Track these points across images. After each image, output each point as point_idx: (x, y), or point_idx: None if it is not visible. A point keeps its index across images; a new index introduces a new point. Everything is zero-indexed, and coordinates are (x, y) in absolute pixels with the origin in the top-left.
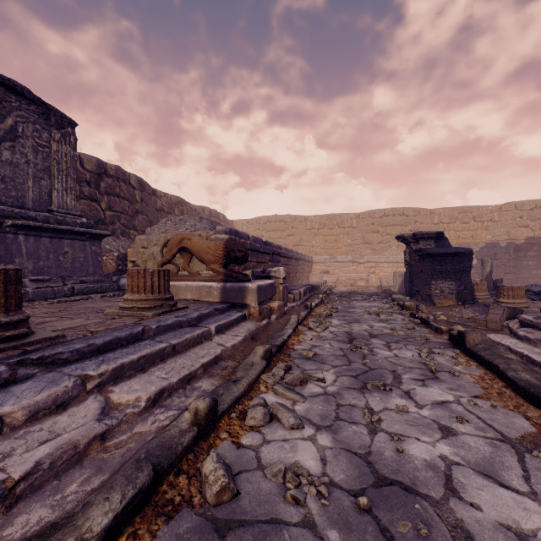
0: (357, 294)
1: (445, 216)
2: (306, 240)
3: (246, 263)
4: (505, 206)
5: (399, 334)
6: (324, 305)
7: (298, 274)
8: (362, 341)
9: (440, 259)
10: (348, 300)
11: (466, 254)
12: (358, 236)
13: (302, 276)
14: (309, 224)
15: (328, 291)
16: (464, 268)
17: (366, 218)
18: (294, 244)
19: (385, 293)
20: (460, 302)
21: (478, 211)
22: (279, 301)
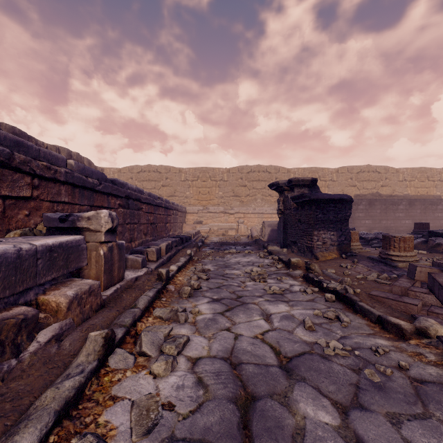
0: (229, 245)
1: (298, 175)
2: (180, 191)
3: (58, 205)
4: (340, 169)
5: (337, 352)
6: (192, 265)
7: (169, 224)
8: (279, 429)
9: (323, 207)
10: (222, 254)
11: (348, 201)
12: (229, 189)
13: (174, 227)
14: (184, 176)
15: (200, 242)
16: (345, 216)
17: (235, 173)
18: (169, 195)
19: (257, 243)
20: (344, 255)
21: (322, 172)
22: (89, 280)
